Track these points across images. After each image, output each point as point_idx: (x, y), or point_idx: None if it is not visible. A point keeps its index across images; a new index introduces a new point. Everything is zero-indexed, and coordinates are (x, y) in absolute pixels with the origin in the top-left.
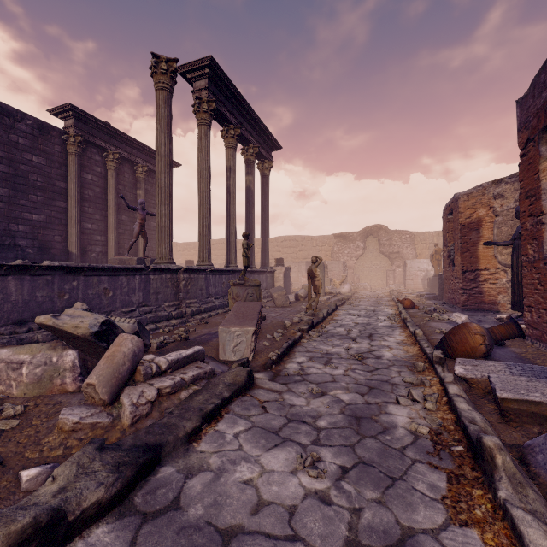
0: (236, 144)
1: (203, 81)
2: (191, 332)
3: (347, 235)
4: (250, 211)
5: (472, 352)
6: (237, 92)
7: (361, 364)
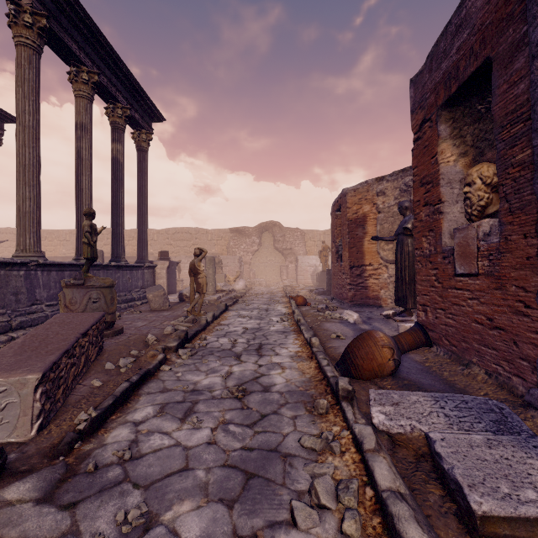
0: (91, 94)
1: None
2: None
3: (243, 230)
4: (118, 189)
5: (379, 371)
6: (89, 20)
7: (240, 408)
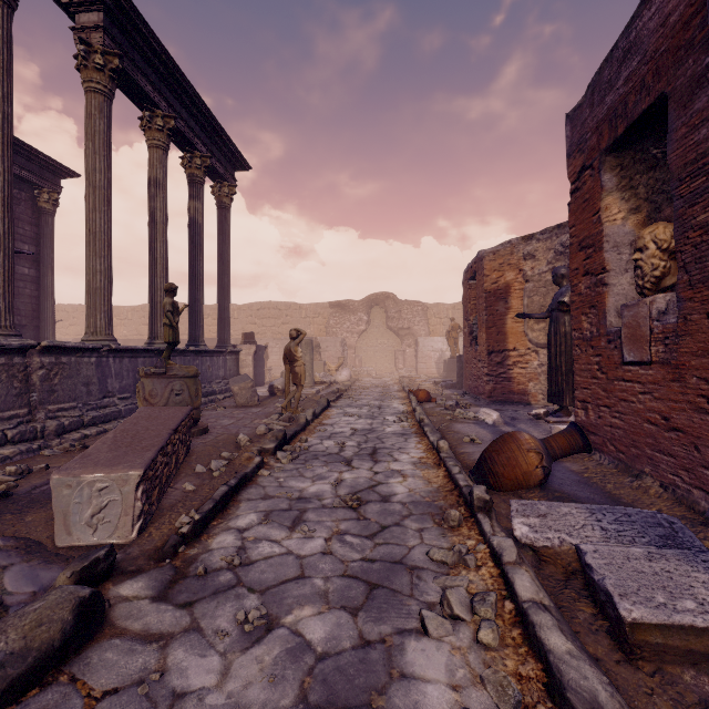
0: (167, 142)
1: (95, 15)
2: (36, 472)
3: (347, 304)
4: (197, 257)
5: (524, 480)
6: (166, 55)
7: (356, 519)
